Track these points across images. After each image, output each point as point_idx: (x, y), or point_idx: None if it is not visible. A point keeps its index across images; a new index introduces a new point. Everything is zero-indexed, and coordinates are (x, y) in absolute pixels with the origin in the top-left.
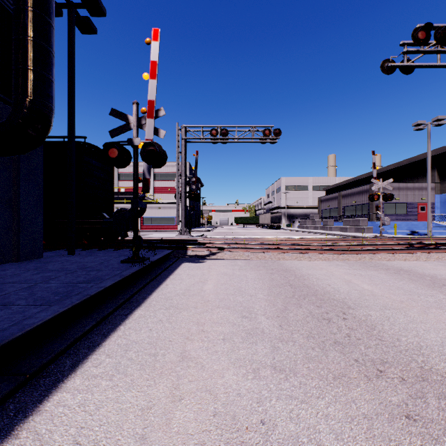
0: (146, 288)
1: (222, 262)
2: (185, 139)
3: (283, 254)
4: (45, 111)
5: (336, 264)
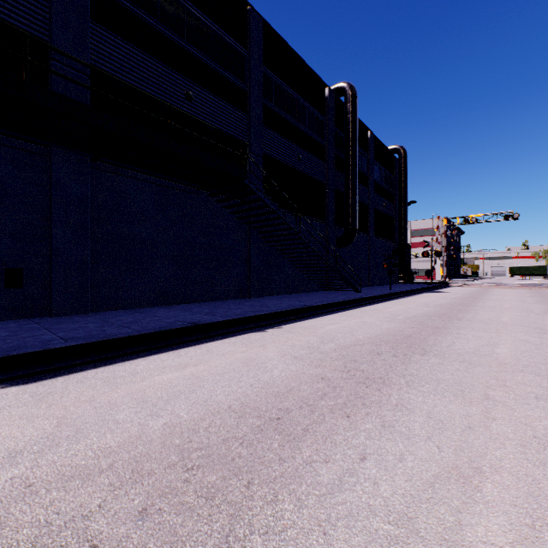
0: (439, 289)
1: (464, 288)
2: (445, 226)
3: (497, 287)
4: (406, 245)
5: (517, 290)
